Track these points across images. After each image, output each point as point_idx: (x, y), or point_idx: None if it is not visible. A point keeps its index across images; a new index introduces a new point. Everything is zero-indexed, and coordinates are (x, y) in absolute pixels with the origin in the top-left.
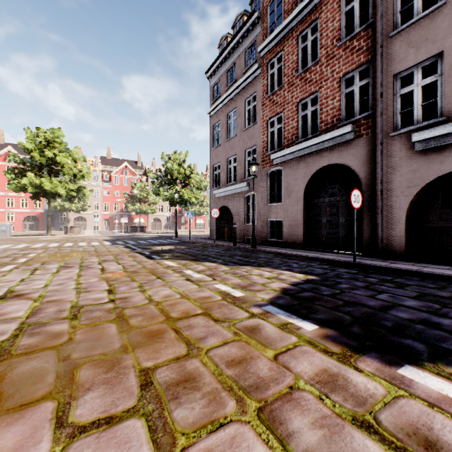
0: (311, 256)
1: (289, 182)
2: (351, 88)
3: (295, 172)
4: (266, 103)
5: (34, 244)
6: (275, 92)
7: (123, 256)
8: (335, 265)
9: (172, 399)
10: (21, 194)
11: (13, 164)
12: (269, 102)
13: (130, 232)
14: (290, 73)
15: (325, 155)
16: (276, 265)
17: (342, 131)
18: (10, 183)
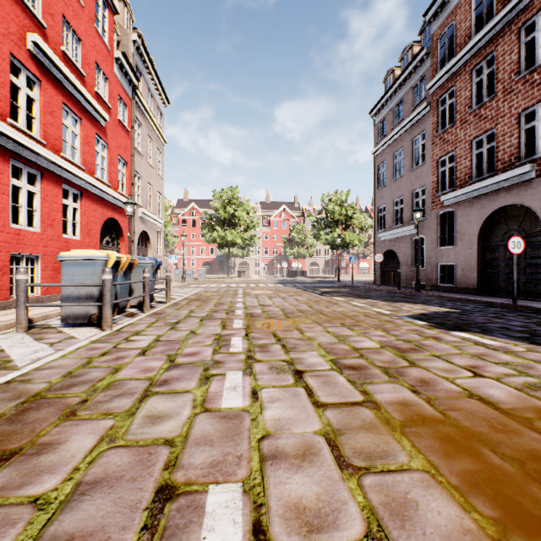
0: (473, 298)
1: (462, 224)
2: (531, 124)
3: (468, 214)
4: (436, 142)
5: (229, 284)
6: (445, 130)
7: (301, 293)
8: (492, 306)
9: (352, 326)
10: (201, 243)
11: (195, 217)
12: (439, 141)
13: (290, 276)
14: (462, 110)
15: (501, 195)
16: (430, 303)
17: (519, 171)
18: (205, 237)
